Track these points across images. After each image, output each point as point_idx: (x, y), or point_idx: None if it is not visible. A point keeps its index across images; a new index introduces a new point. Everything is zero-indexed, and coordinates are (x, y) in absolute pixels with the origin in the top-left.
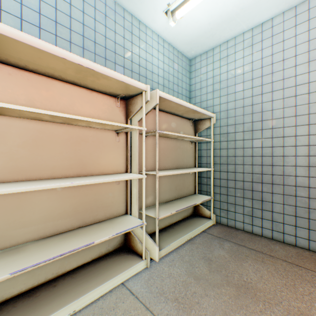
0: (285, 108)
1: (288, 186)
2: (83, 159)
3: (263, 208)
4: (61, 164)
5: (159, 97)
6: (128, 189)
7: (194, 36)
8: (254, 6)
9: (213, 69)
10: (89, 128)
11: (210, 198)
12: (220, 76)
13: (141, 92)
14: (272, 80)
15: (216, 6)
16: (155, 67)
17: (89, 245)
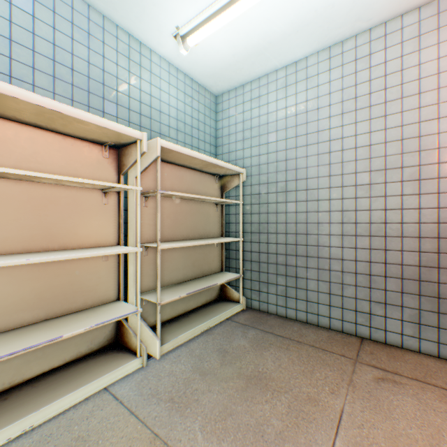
0: (319, 166)
1: (322, 259)
2: (52, 228)
3: (297, 286)
4: (18, 234)
5: (162, 147)
6: (121, 267)
7: (217, 68)
8: (283, 41)
9: (243, 112)
10: (62, 186)
11: (238, 277)
12: (251, 121)
13: (136, 141)
14: (306, 132)
15: (238, 36)
16: (164, 105)
17: (54, 340)
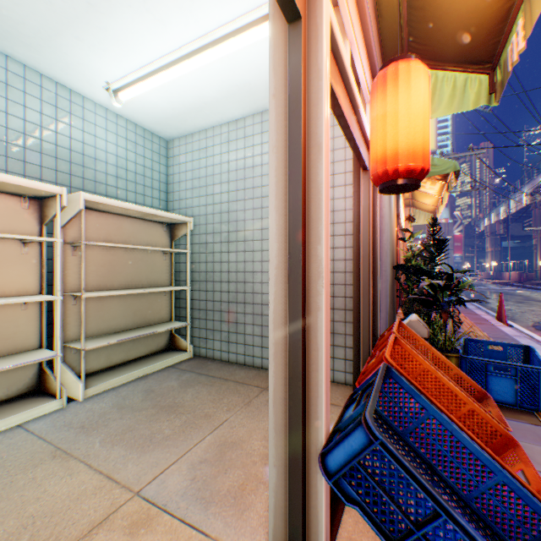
0: (255, 220)
1: (257, 305)
2: None
3: (238, 331)
4: None
5: (87, 200)
6: (44, 316)
7: (160, 117)
8: (218, 103)
9: (193, 160)
10: None
11: (185, 325)
12: (200, 171)
13: (57, 195)
14: (245, 187)
15: (173, 95)
16: (101, 152)
17: None
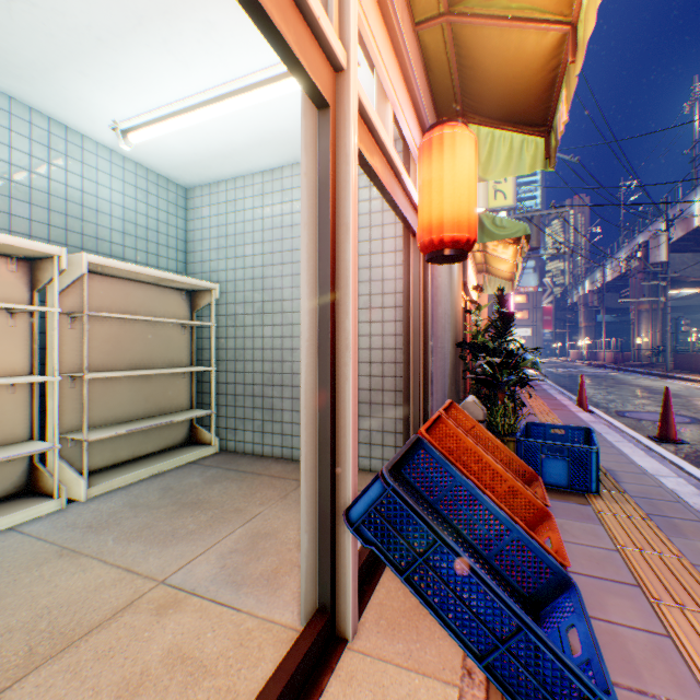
0: (294, 288)
1: (297, 388)
2: None
3: (274, 419)
4: None
5: (91, 263)
6: (35, 401)
7: (178, 162)
8: (250, 151)
9: (219, 215)
10: None
11: (210, 413)
12: (228, 228)
13: (55, 256)
14: (283, 249)
15: (195, 139)
16: (105, 202)
17: None
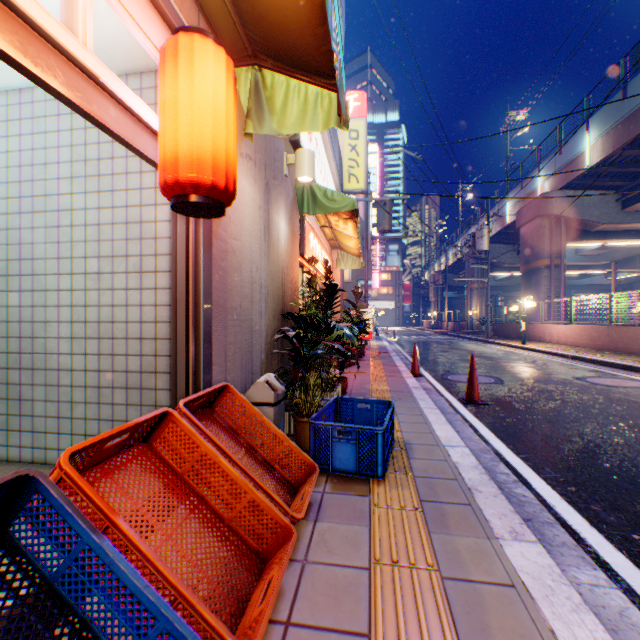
0: (49, 244)
1: (52, 371)
2: None
3: (24, 412)
4: None
5: None
6: None
7: None
8: None
9: None
10: None
11: None
12: None
13: None
14: (35, 193)
15: None
16: None
17: None
